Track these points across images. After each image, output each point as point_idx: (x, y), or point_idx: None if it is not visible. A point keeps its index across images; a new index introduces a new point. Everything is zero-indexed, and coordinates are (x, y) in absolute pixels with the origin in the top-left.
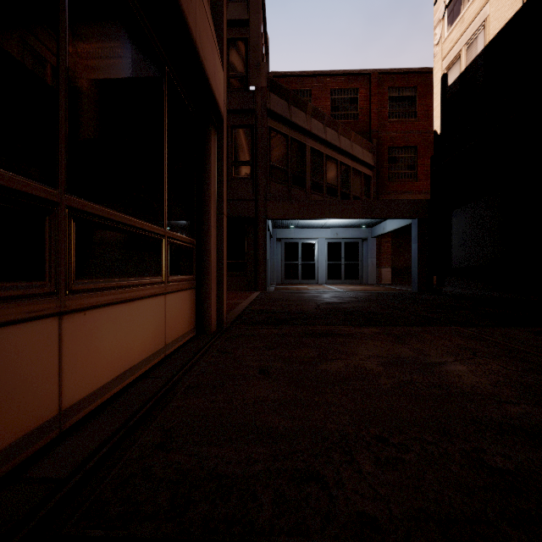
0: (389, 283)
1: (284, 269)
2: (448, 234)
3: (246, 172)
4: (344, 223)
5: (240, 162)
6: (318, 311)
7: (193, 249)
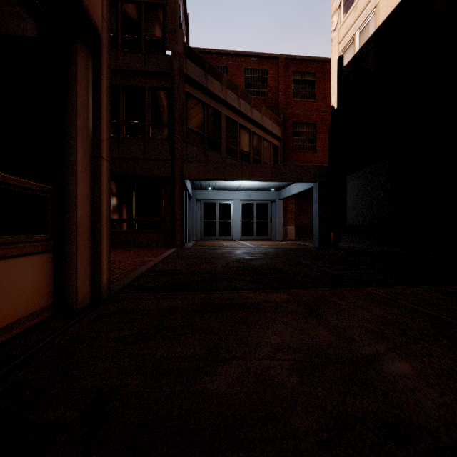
0: (294, 239)
1: (203, 227)
2: (343, 196)
3: (163, 133)
4: (256, 186)
5: (157, 123)
6: (225, 270)
7: (47, 199)
